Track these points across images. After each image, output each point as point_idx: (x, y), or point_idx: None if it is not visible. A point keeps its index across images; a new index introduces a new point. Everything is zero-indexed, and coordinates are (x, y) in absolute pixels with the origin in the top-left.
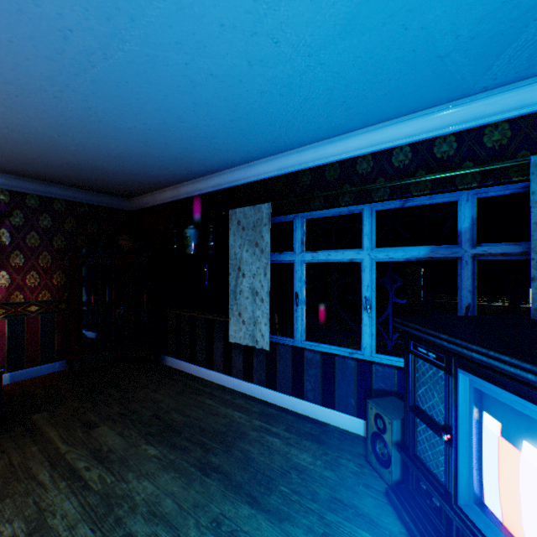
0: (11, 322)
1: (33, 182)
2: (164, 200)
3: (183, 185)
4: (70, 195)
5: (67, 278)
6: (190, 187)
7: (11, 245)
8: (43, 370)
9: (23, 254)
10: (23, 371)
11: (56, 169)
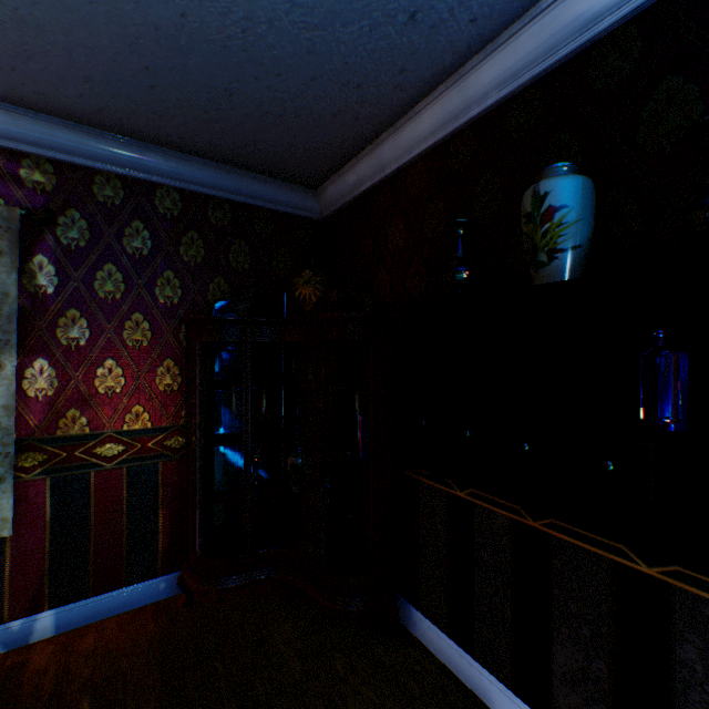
0: (57, 484)
1: (104, 139)
2: (406, 155)
3: (492, 47)
4: (188, 176)
5: (184, 375)
6: (521, 45)
7: (57, 295)
8: (129, 598)
9: (86, 318)
10: (86, 602)
11: (111, 37)
